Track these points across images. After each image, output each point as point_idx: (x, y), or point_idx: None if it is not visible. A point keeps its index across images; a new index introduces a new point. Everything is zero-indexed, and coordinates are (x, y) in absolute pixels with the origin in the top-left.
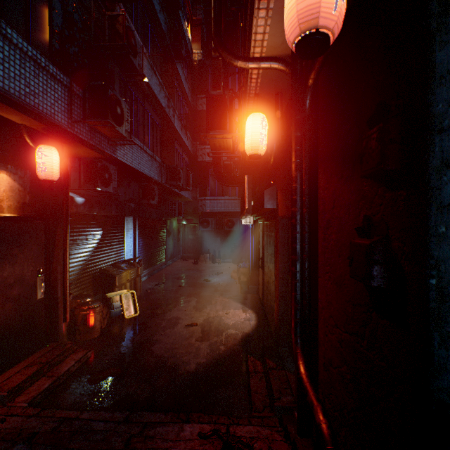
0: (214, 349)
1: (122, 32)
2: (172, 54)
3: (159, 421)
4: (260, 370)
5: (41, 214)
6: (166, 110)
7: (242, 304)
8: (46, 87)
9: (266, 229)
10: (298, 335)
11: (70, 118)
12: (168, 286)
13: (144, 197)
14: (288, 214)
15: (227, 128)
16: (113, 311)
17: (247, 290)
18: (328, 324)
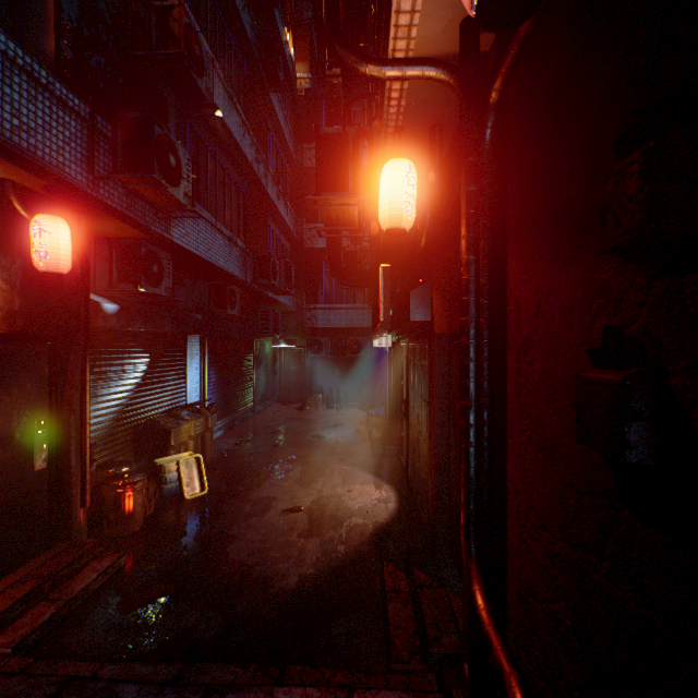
0: (328, 550)
1: (179, 34)
2: (263, 78)
3: (232, 682)
4: (404, 587)
5: (42, 329)
6: (254, 167)
7: (375, 476)
8: (50, 119)
9: (413, 355)
10: (472, 539)
11: (91, 172)
12: (256, 446)
13: (218, 304)
14: (451, 330)
15: (349, 188)
16: (166, 488)
17: (382, 452)
18: (527, 522)
